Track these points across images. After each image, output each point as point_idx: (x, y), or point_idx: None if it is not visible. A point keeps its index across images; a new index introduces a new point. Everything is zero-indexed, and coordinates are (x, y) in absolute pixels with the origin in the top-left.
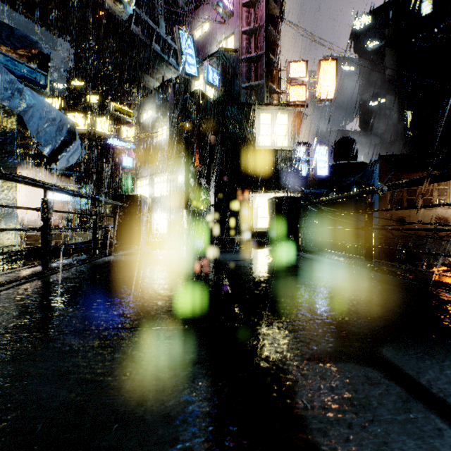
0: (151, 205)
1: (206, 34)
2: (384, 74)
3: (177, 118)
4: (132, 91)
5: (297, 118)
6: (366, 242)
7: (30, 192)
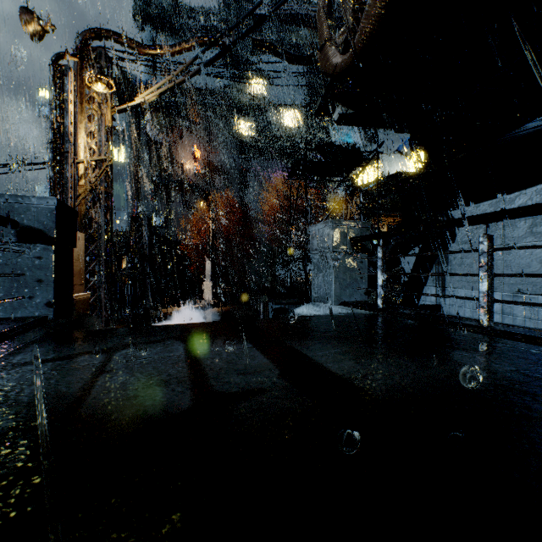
0: None
1: None
2: None
3: None
4: None
5: None
6: None
7: None
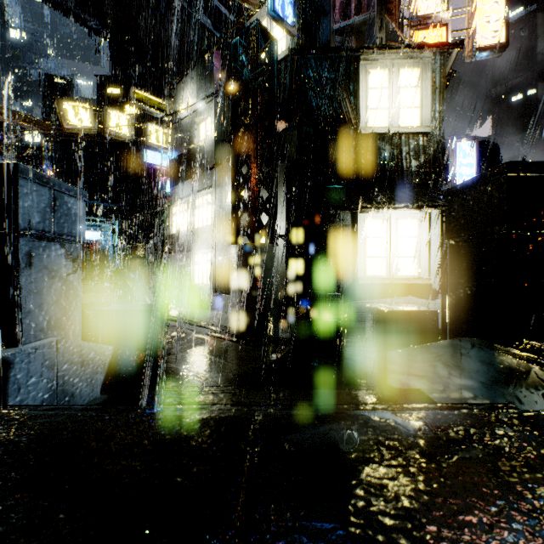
0: (190, 241)
1: None
2: (533, 53)
3: (227, 100)
4: (166, 76)
5: (439, 73)
6: None
7: None
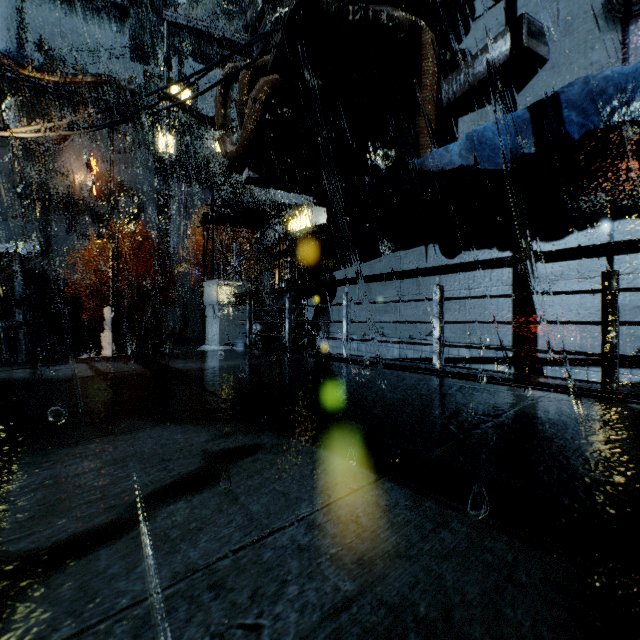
0: None
1: None
2: None
3: None
4: None
5: None
6: None
7: None
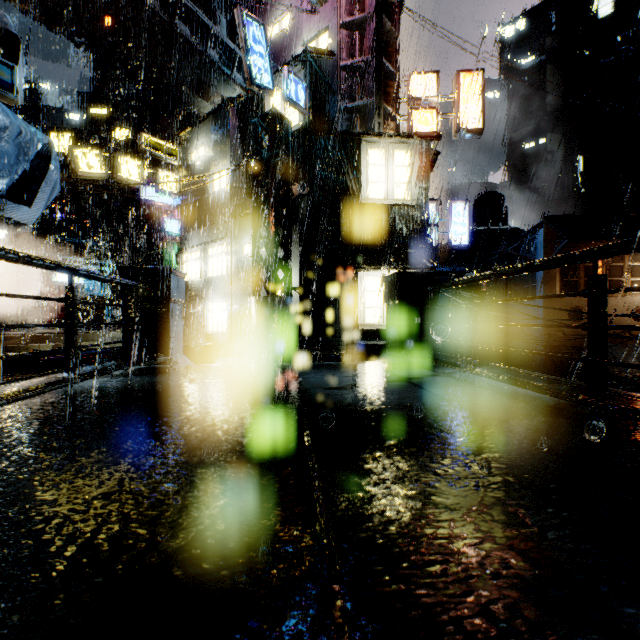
0: (204, 289)
1: (286, 31)
2: (544, 103)
3: (243, 157)
4: (176, 119)
5: (425, 157)
6: (592, 354)
7: (25, 270)
